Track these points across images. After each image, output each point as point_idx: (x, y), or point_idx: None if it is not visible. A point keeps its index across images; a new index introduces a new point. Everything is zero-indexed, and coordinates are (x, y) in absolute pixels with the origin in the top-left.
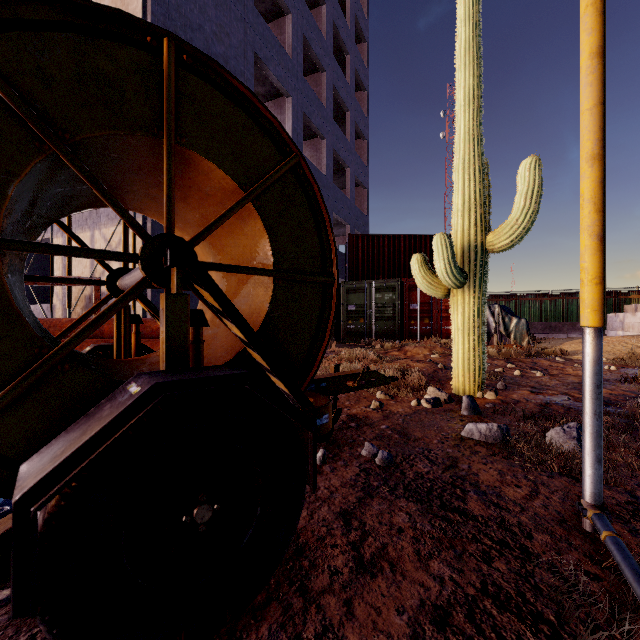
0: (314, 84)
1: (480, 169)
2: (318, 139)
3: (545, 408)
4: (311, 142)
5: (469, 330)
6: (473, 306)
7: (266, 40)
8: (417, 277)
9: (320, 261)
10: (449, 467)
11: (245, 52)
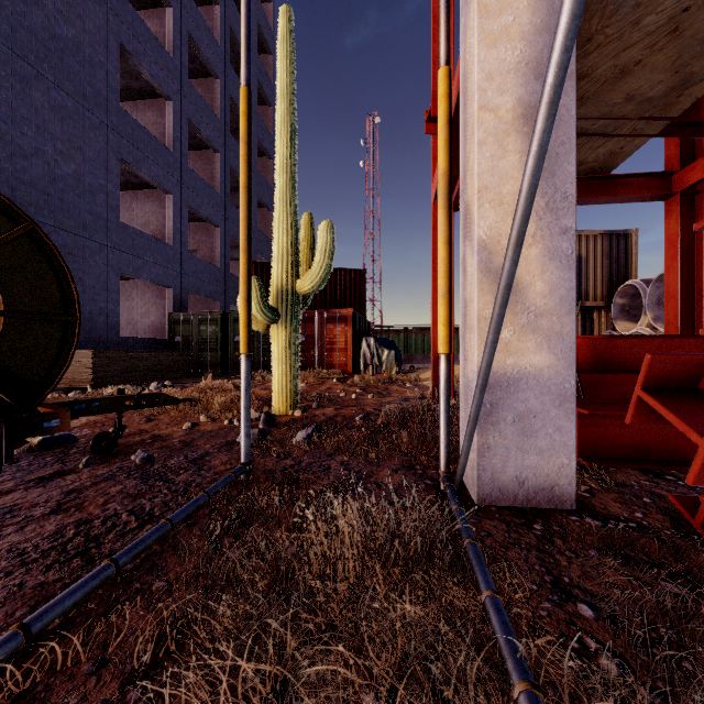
0: (207, 89)
1: (292, 225)
2: (211, 151)
3: (330, 419)
4: (203, 153)
5: (282, 359)
6: (285, 339)
7: (137, 32)
8: None
9: (61, 304)
10: (196, 459)
11: (106, 41)
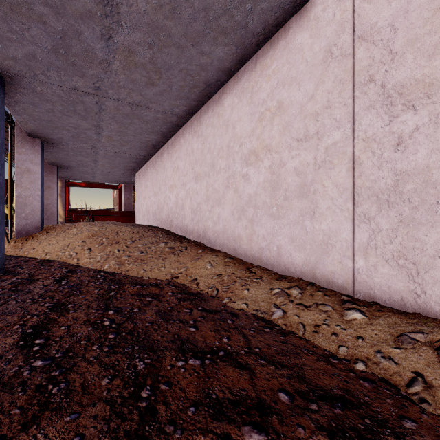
0: None
1: None
2: None
3: None
4: None
5: None
6: None
7: None
8: (5, 210)
9: None
10: None
11: None
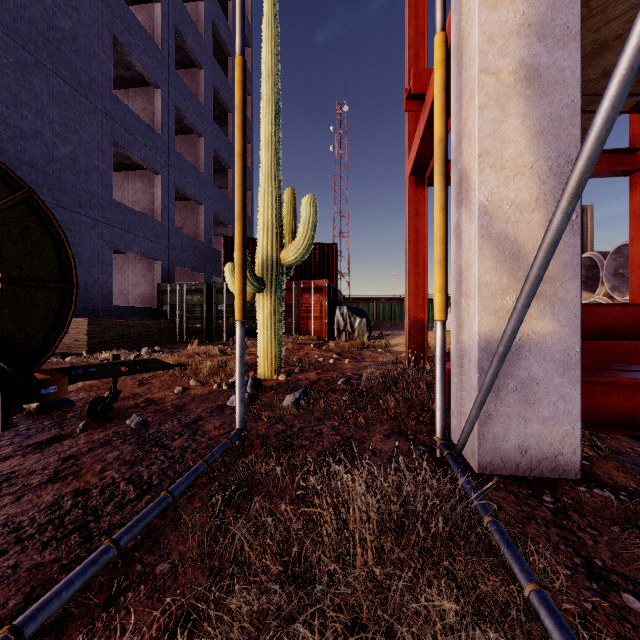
0: (192, 79)
1: (277, 199)
2: (196, 136)
3: (313, 383)
4: (188, 137)
5: (268, 326)
6: (270, 307)
7: (128, 24)
8: (229, 282)
9: (58, 271)
10: (189, 424)
11: (100, 32)
